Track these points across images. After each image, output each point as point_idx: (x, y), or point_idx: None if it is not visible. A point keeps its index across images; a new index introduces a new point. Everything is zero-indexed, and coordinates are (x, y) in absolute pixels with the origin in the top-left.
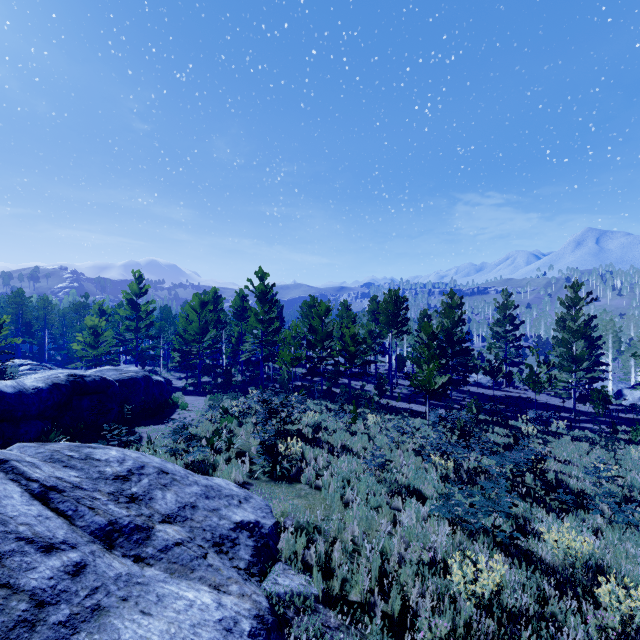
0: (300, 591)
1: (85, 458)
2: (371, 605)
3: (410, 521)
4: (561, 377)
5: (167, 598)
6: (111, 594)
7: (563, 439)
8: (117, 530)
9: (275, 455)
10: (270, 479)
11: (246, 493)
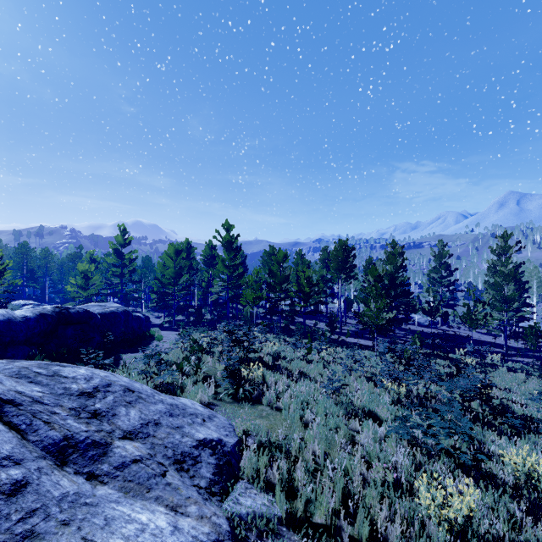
0: (262, 512)
1: (52, 375)
2: (337, 529)
3: (368, 442)
4: (494, 316)
5: (116, 521)
6: (50, 517)
7: (500, 370)
8: (72, 445)
9: (238, 379)
10: (234, 400)
11: (210, 412)
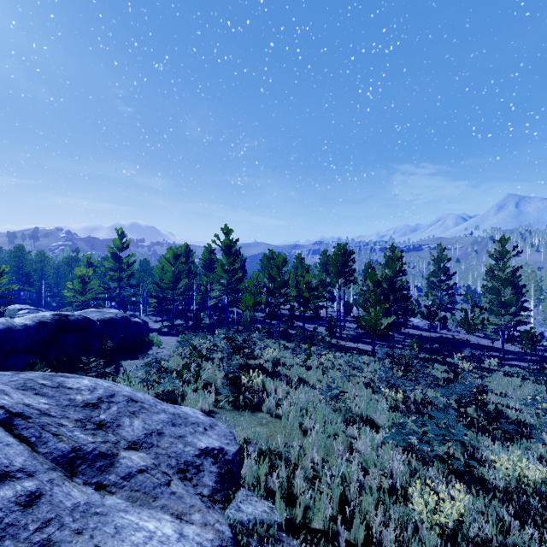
0: (263, 519)
1: (57, 386)
2: (334, 534)
3: (365, 448)
4: (491, 320)
5: (126, 530)
6: (64, 527)
7: (496, 374)
8: (80, 457)
9: (238, 386)
10: (234, 408)
11: (211, 421)
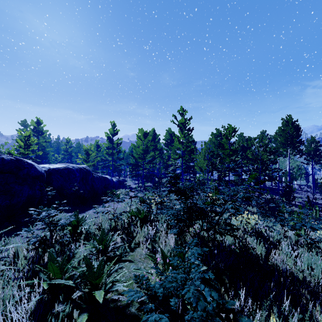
0: None
1: None
2: None
3: None
4: None
5: None
6: None
7: None
8: None
9: None
10: None
11: None
